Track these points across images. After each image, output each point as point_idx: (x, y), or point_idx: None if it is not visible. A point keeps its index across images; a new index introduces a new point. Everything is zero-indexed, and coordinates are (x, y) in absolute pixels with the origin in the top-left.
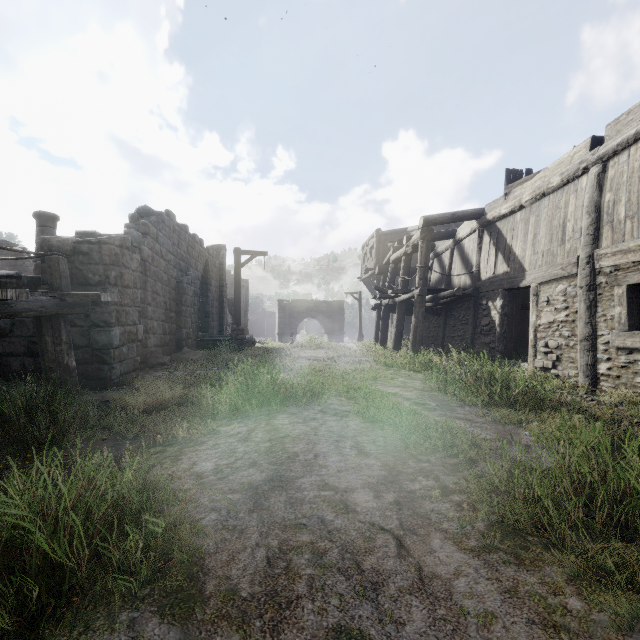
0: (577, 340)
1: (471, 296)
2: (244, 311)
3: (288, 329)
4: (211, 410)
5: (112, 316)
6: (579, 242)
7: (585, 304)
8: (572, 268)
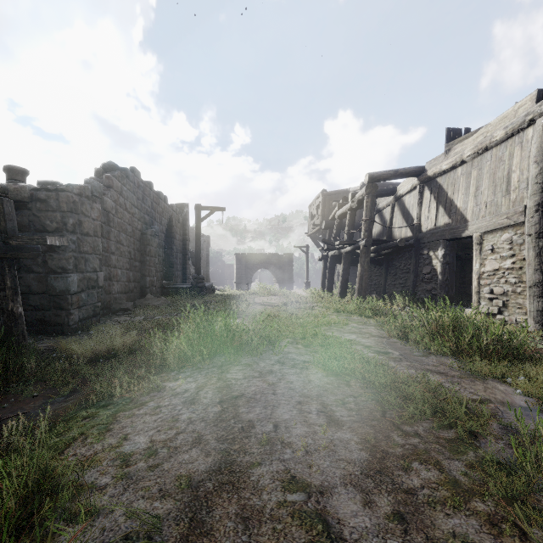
0: (525, 286)
1: (412, 247)
2: (206, 263)
3: (244, 278)
4: (160, 360)
5: (69, 262)
6: (526, 191)
7: (534, 251)
8: (519, 217)
